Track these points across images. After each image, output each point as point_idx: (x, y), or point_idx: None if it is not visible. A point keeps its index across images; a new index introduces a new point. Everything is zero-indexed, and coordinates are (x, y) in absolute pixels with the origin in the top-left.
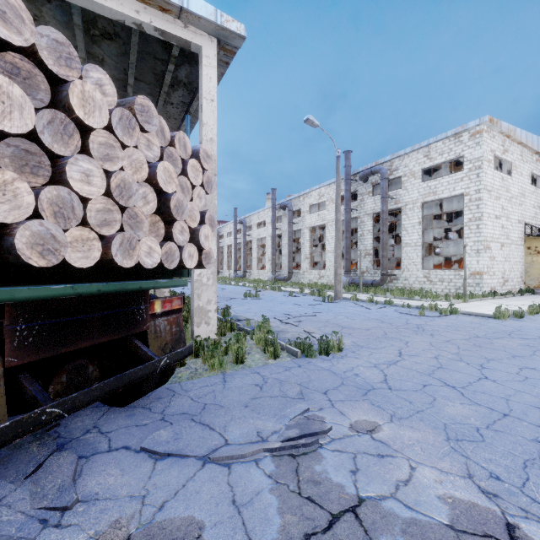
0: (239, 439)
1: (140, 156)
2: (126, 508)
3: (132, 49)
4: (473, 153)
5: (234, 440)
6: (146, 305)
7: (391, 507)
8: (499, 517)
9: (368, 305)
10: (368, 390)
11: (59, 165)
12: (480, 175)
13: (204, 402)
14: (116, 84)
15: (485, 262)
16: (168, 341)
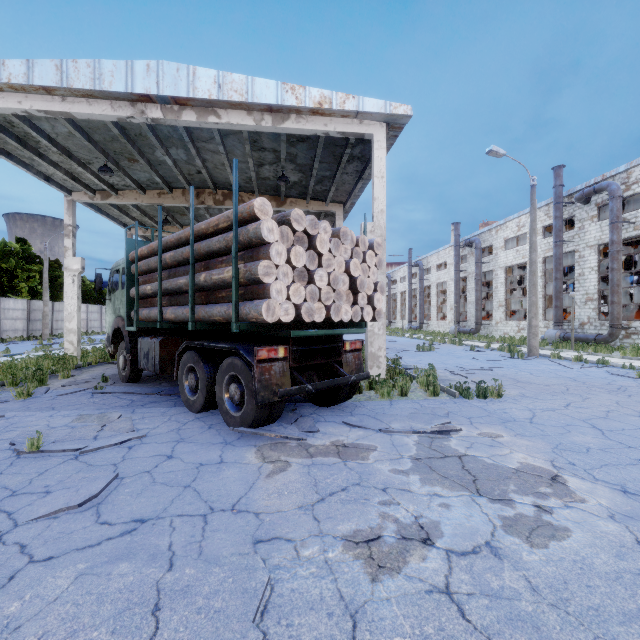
0: (398, 427)
1: (341, 259)
2: (341, 437)
3: (319, 146)
4: None
5: (395, 427)
6: (341, 344)
7: (483, 459)
8: (552, 472)
9: (571, 364)
10: (508, 421)
11: (311, 275)
12: None
13: (377, 412)
14: (303, 168)
15: None
16: (353, 369)
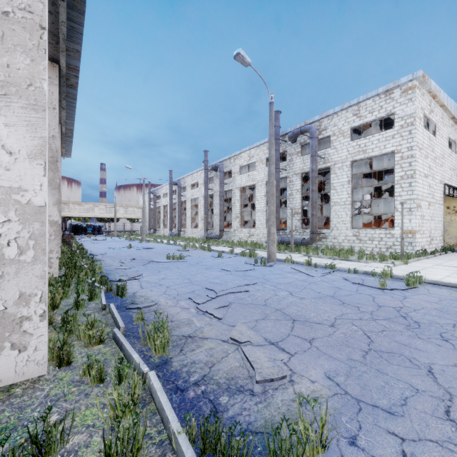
0: None
1: None
2: None
3: None
4: (405, 109)
5: None
6: None
7: None
8: None
9: (307, 270)
10: None
11: None
12: (412, 131)
13: None
14: None
15: (417, 221)
16: None
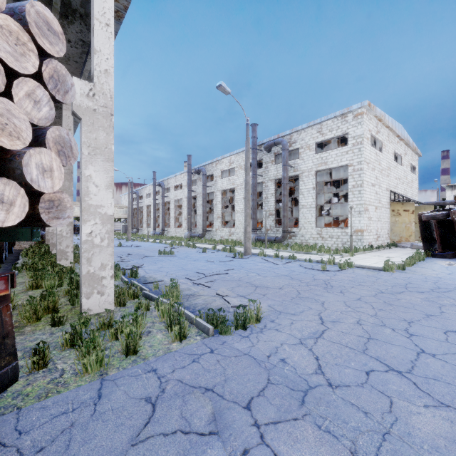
0: None
1: None
2: None
3: None
4: (356, 131)
5: None
6: None
7: None
8: None
9: (275, 261)
10: (304, 392)
11: None
12: (361, 149)
13: None
14: None
15: (365, 222)
16: None
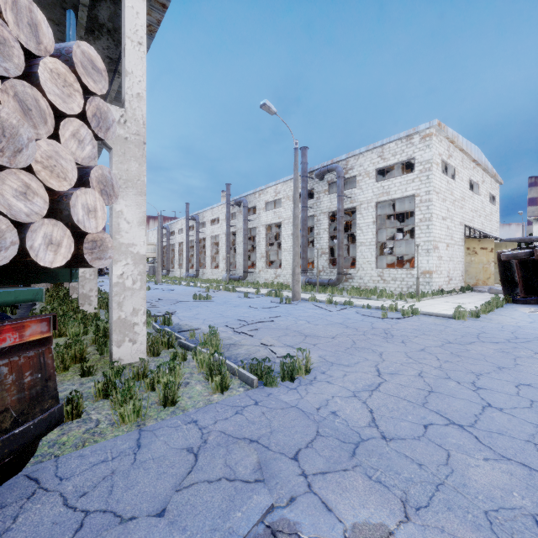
0: None
1: None
2: None
3: None
4: (424, 155)
5: None
6: None
7: None
8: None
9: (328, 307)
10: (355, 444)
11: None
12: (430, 176)
13: (85, 509)
14: None
15: (434, 262)
16: (9, 404)
